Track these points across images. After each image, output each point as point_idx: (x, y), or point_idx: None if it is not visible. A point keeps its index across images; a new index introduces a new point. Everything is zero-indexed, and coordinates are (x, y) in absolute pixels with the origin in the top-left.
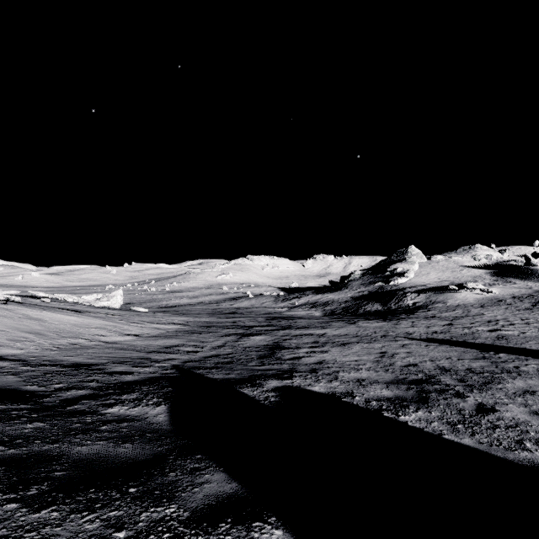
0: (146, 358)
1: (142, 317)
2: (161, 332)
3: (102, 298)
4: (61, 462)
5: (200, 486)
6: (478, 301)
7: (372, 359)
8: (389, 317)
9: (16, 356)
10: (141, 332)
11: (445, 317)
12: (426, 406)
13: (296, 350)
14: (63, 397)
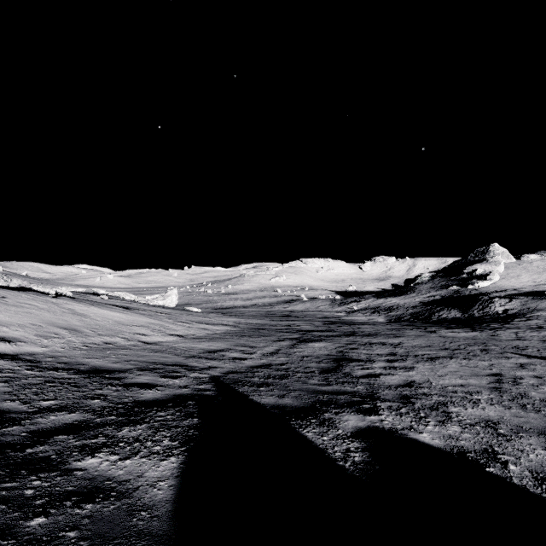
0: (183, 365)
1: (191, 317)
2: (208, 333)
3: (158, 297)
4: None
5: None
6: None
7: (486, 384)
8: (477, 326)
9: (33, 355)
10: (187, 332)
11: None
12: None
13: (369, 364)
14: (37, 426)
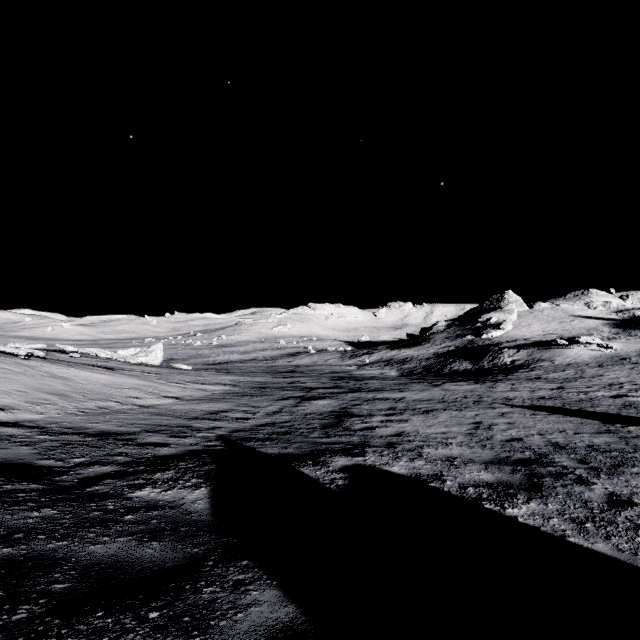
0: (187, 426)
1: (184, 376)
2: (206, 394)
3: (139, 353)
4: (66, 569)
5: (244, 610)
6: (595, 360)
7: (464, 431)
8: (482, 379)
9: (34, 422)
10: (183, 394)
11: (554, 378)
12: (540, 495)
13: (369, 419)
14: (83, 475)
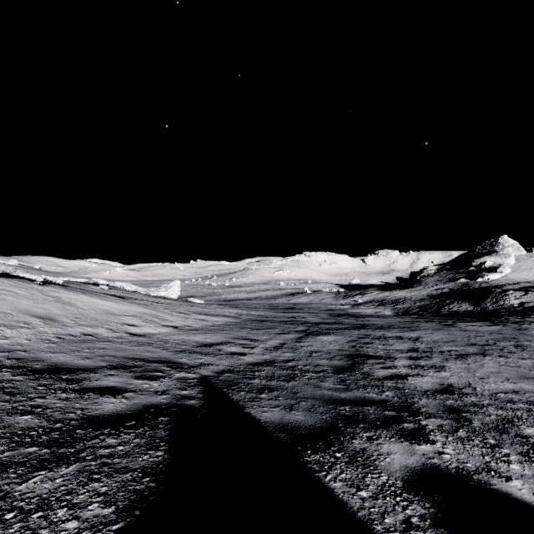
0: (169, 361)
1: (190, 307)
2: (206, 324)
3: (161, 288)
4: None
5: None
6: None
7: None
8: (496, 320)
9: None
10: (183, 323)
11: None
12: None
13: (390, 362)
14: None
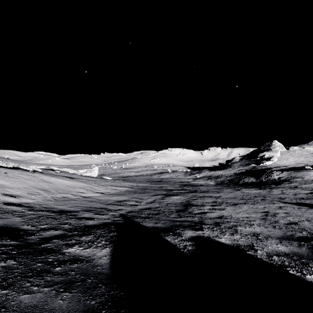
0: (105, 208)
1: (107, 182)
2: (116, 191)
3: (87, 171)
4: None
5: None
6: None
7: (259, 216)
8: (263, 187)
9: (28, 204)
10: (105, 191)
11: (305, 187)
12: None
13: (202, 207)
14: (43, 236)
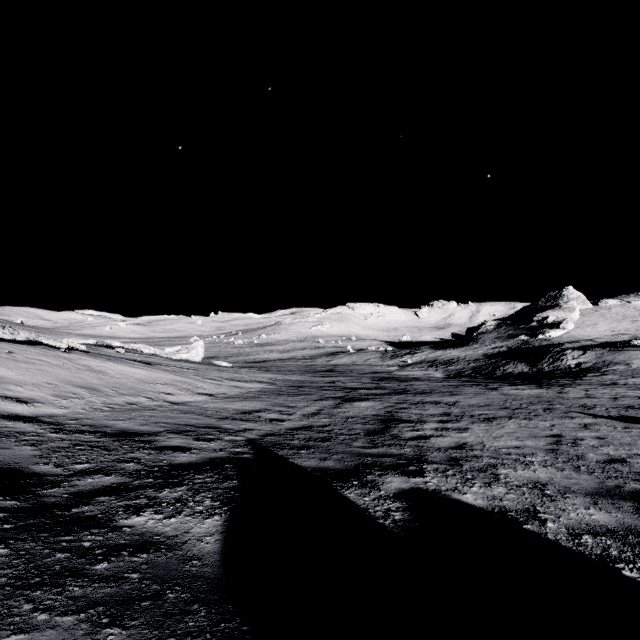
0: (216, 427)
1: (221, 373)
2: (241, 391)
3: (181, 350)
4: None
5: None
6: None
7: (543, 445)
8: (545, 383)
9: (54, 417)
10: (217, 391)
11: (635, 384)
12: None
13: (420, 425)
14: (77, 488)
